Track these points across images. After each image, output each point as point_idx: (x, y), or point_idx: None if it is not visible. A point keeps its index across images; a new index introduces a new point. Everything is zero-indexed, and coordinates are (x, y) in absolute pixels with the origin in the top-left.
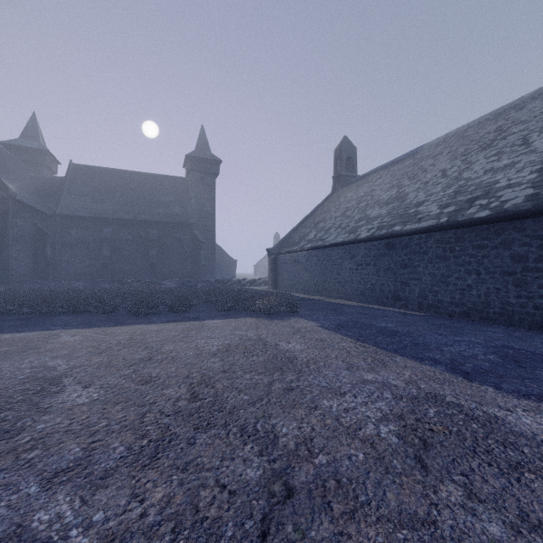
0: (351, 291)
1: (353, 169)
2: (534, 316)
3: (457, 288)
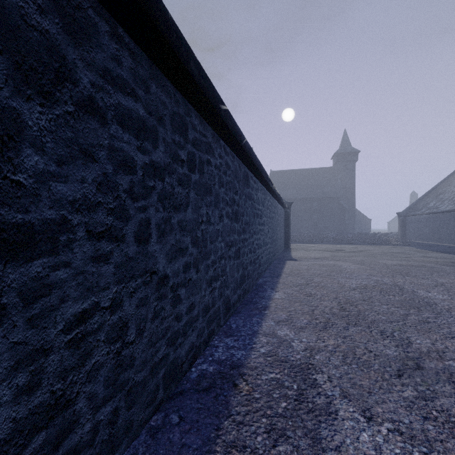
0: (454, 239)
1: None
2: None
3: None
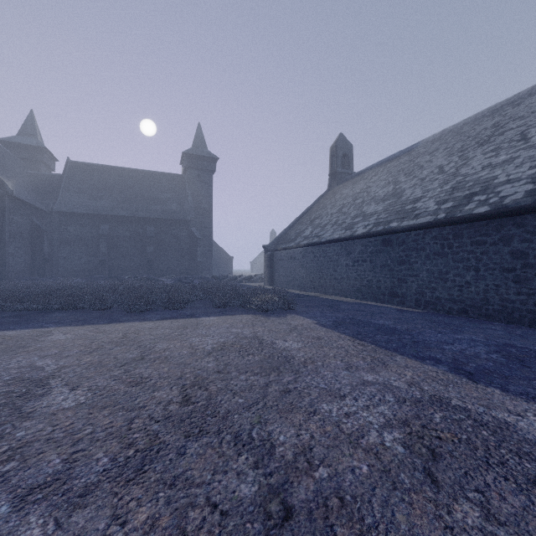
0: (348, 287)
1: (349, 166)
2: (535, 314)
3: (455, 285)
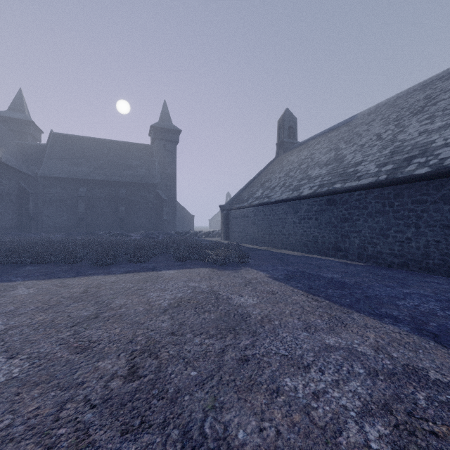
0: (295, 242)
1: (294, 136)
2: None
3: (396, 241)
